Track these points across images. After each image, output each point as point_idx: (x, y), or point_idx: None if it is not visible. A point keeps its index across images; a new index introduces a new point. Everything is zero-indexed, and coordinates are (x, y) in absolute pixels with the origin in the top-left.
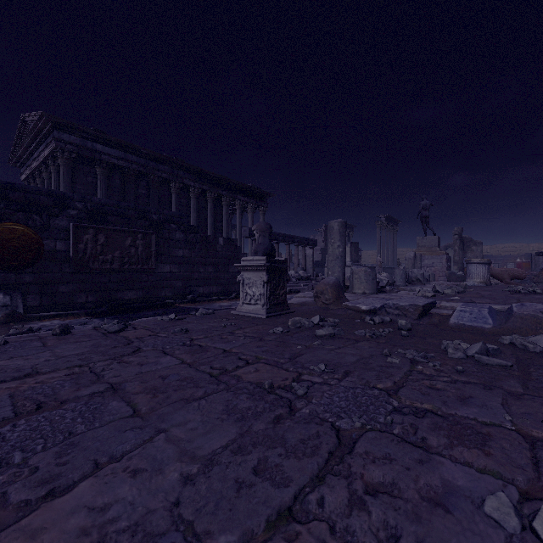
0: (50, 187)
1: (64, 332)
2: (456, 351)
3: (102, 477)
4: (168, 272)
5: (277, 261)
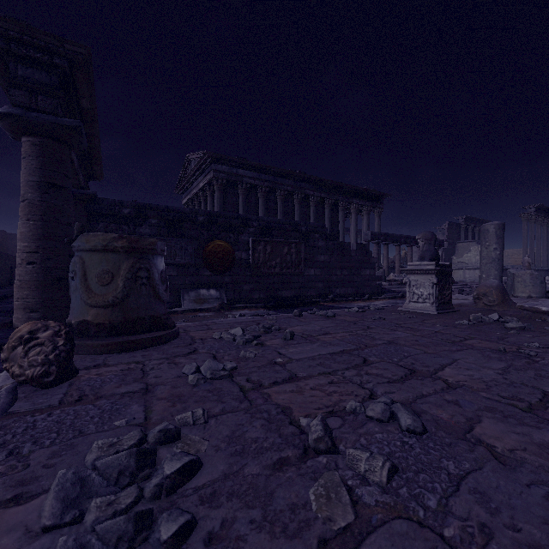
0: (205, 208)
1: (300, 314)
2: None
3: (451, 368)
4: (313, 275)
5: (443, 266)
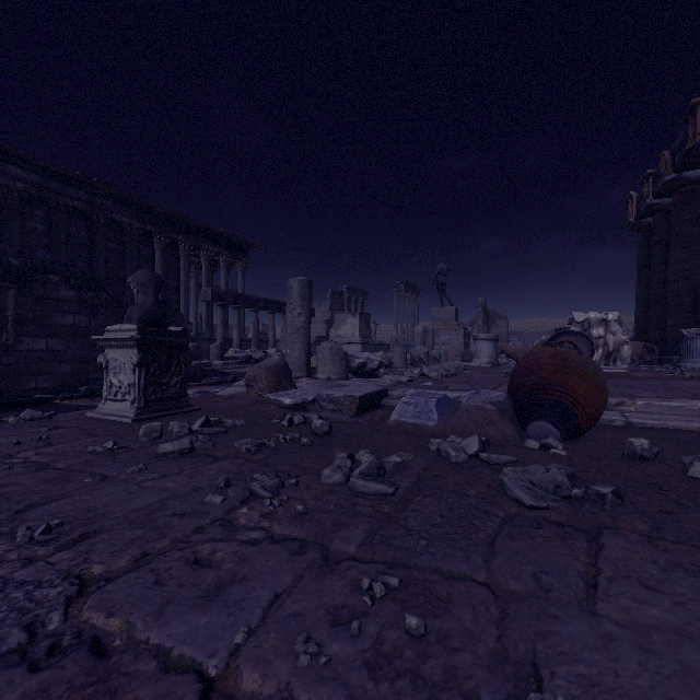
0: None
1: None
2: (333, 472)
3: None
4: (43, 351)
5: (163, 333)
